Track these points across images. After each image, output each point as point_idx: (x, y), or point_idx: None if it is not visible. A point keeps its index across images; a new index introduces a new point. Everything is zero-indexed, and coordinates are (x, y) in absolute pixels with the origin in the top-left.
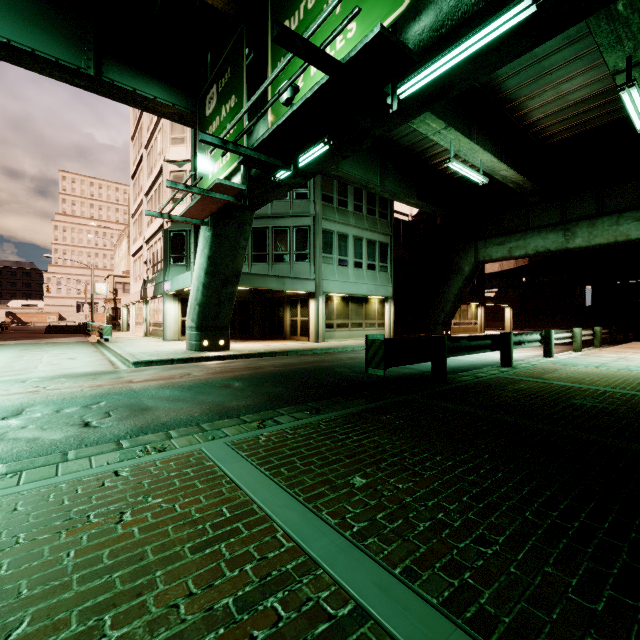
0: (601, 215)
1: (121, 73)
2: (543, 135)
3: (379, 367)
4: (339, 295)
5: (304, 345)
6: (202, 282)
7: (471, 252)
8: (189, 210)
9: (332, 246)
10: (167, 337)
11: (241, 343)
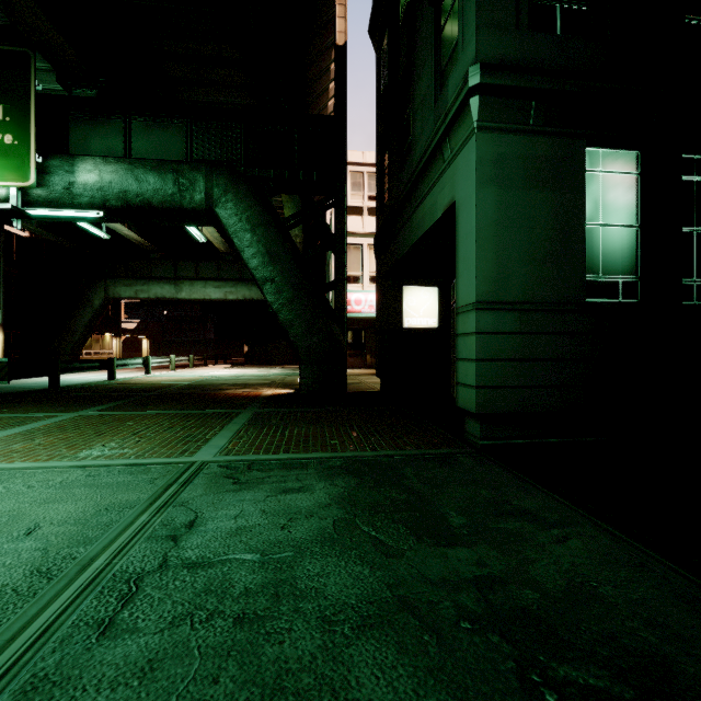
0: (198, 279)
1: None
2: None
3: (5, 380)
4: None
5: None
6: None
7: (102, 288)
8: None
9: None
10: None
11: None
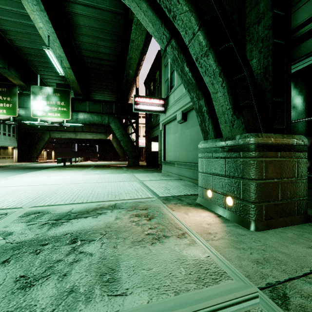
0: (83, 131)
1: None
2: None
3: (60, 163)
4: None
5: None
6: None
7: (48, 134)
8: None
9: None
10: None
11: None
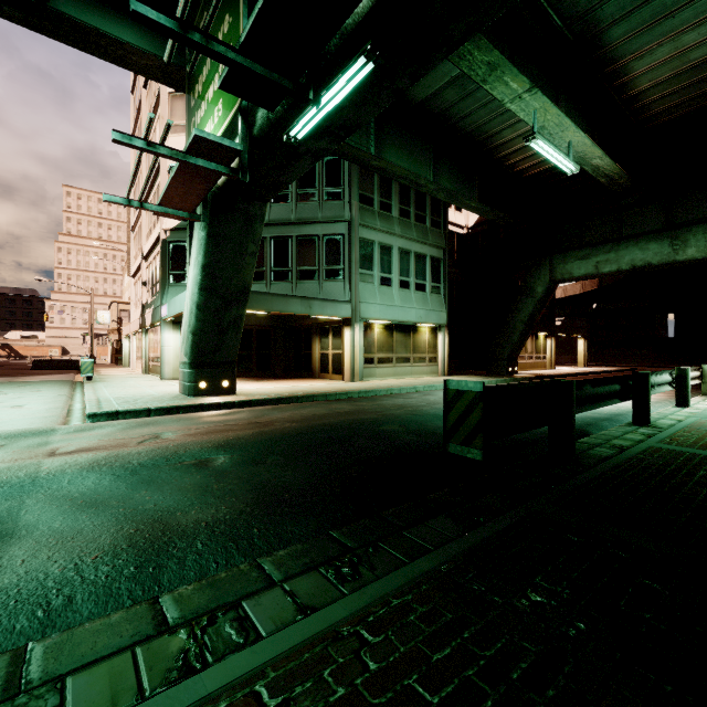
0: None
1: (76, 4)
2: (645, 114)
3: (472, 443)
4: (381, 322)
5: (336, 386)
6: (195, 301)
7: (545, 269)
8: (167, 194)
9: (372, 260)
10: (165, 375)
11: (256, 383)
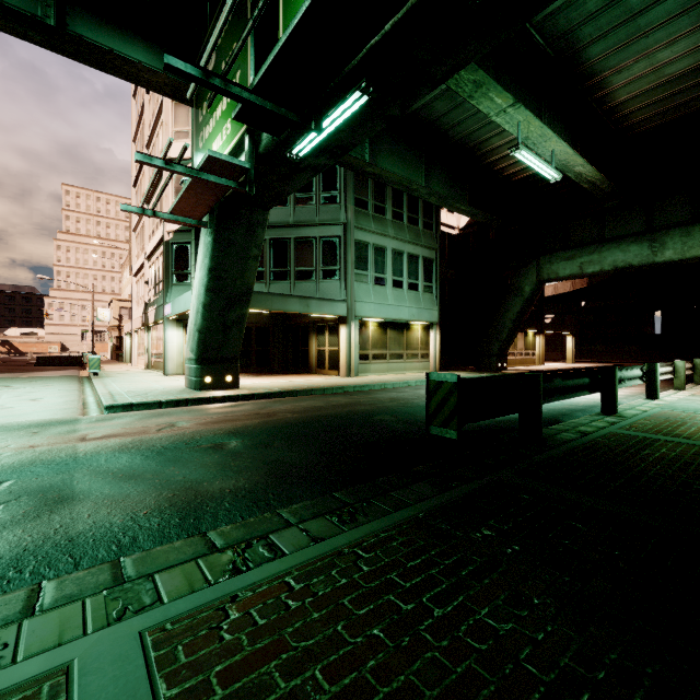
0: (697, 221)
1: (93, 27)
2: (626, 124)
3: (449, 425)
4: (375, 320)
5: (333, 381)
6: (202, 302)
7: (533, 269)
8: (179, 204)
9: (367, 261)
10: (169, 371)
11: (256, 378)
